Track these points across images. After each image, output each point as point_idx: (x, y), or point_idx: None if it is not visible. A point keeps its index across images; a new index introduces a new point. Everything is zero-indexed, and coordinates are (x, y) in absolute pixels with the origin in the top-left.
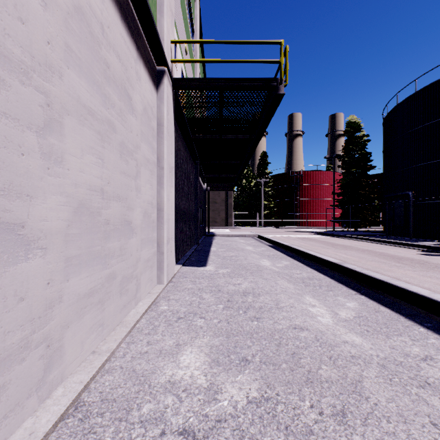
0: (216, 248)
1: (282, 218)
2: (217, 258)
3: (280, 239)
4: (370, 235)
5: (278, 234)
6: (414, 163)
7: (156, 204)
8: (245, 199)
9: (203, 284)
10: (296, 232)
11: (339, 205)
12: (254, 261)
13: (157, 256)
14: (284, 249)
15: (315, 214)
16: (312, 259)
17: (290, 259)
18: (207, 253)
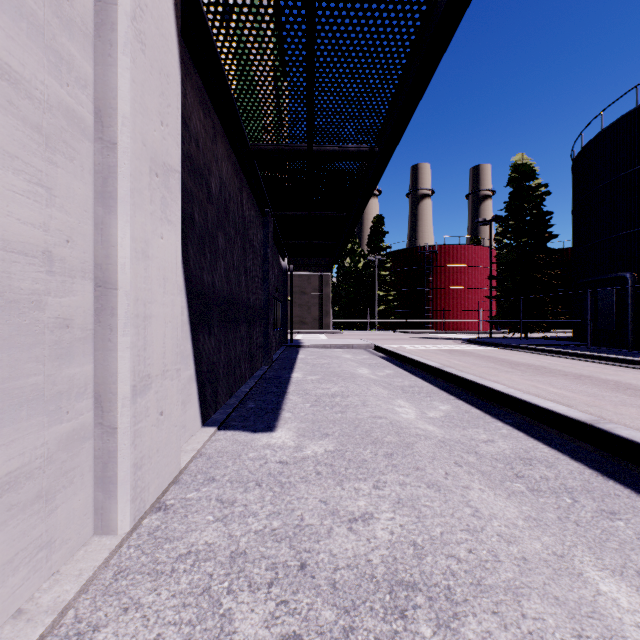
0: (302, 374)
1: (405, 317)
2: (303, 400)
3: (412, 353)
4: (558, 345)
5: (405, 343)
6: (634, 226)
7: (88, 265)
8: (350, 287)
9: (253, 524)
10: (432, 340)
11: (502, 297)
12: (382, 409)
13: (93, 439)
14: (430, 375)
15: (457, 310)
16: (503, 402)
17: (448, 397)
18: (283, 386)
